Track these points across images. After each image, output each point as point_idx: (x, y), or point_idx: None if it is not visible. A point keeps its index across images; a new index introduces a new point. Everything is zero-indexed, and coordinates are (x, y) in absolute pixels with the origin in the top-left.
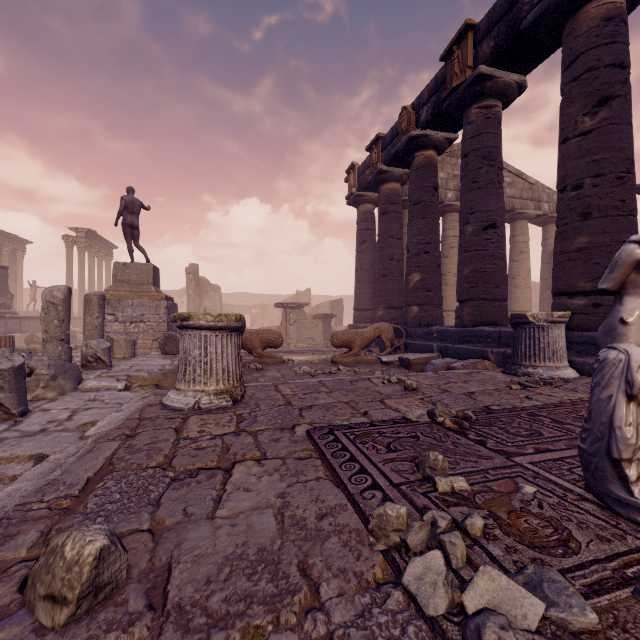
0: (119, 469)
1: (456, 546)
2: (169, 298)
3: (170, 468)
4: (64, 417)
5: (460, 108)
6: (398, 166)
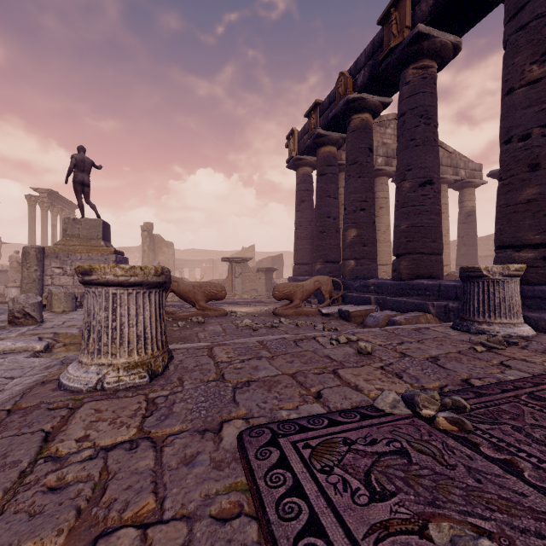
0: None
1: None
2: (119, 252)
3: None
4: None
5: (397, 69)
6: (335, 130)
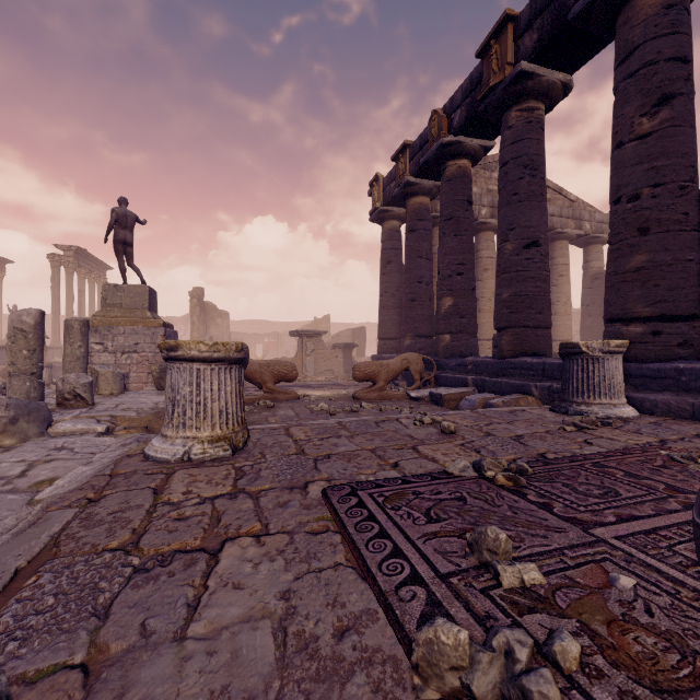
0: (65, 553)
1: None
2: (168, 325)
3: (136, 551)
4: (16, 473)
5: (498, 111)
6: (427, 178)
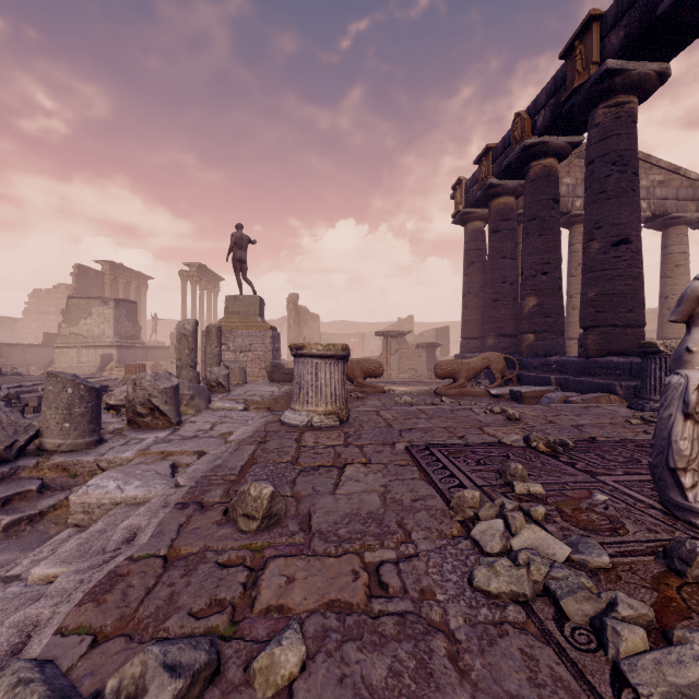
0: (261, 462)
1: (516, 519)
2: (273, 328)
3: (297, 464)
4: (207, 428)
5: (584, 109)
6: (511, 178)
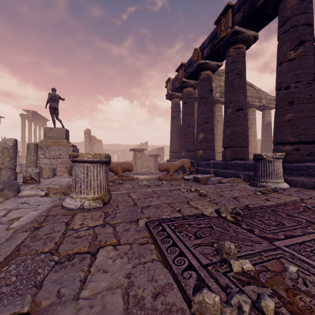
0: (22, 254)
1: None
2: (74, 146)
3: (56, 253)
4: (2, 214)
5: (224, 48)
6: (192, 79)
